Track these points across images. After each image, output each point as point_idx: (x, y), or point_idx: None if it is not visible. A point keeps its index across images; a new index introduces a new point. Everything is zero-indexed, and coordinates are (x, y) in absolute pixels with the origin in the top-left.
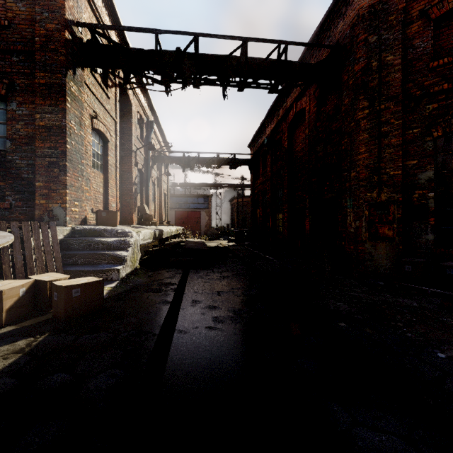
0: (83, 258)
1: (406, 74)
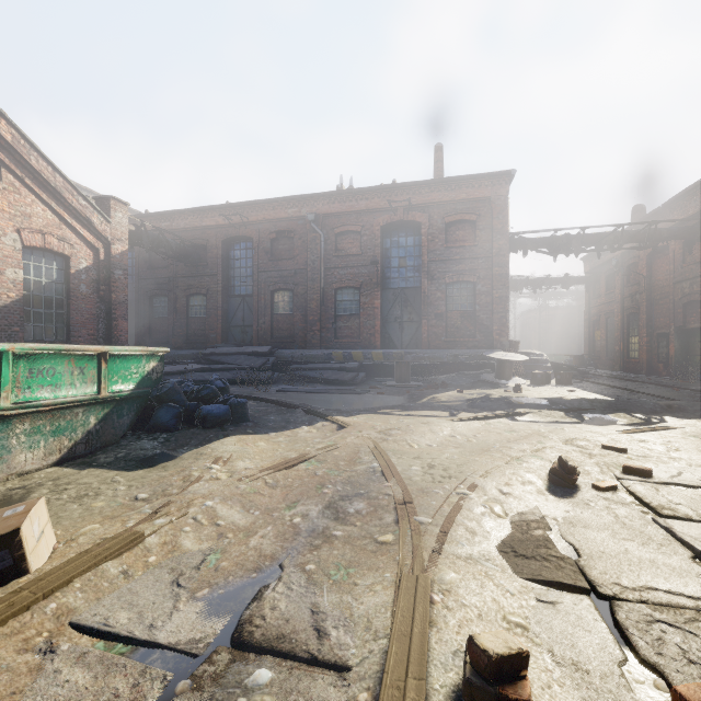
0: (529, 367)
1: None
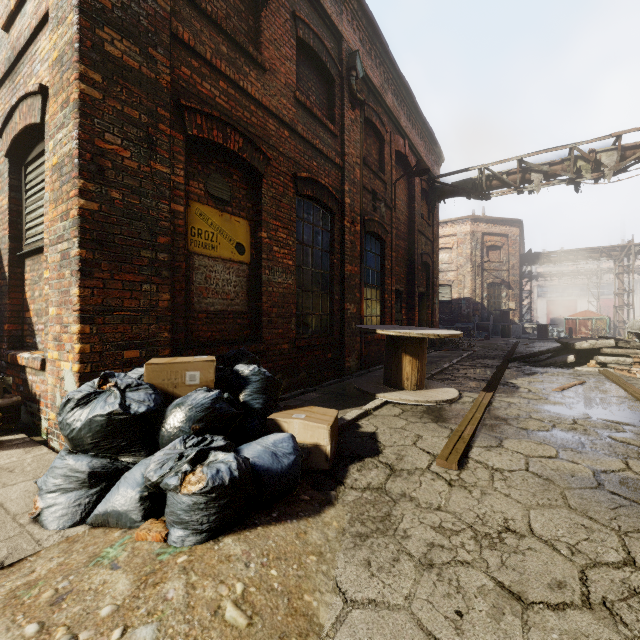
0: None
1: None
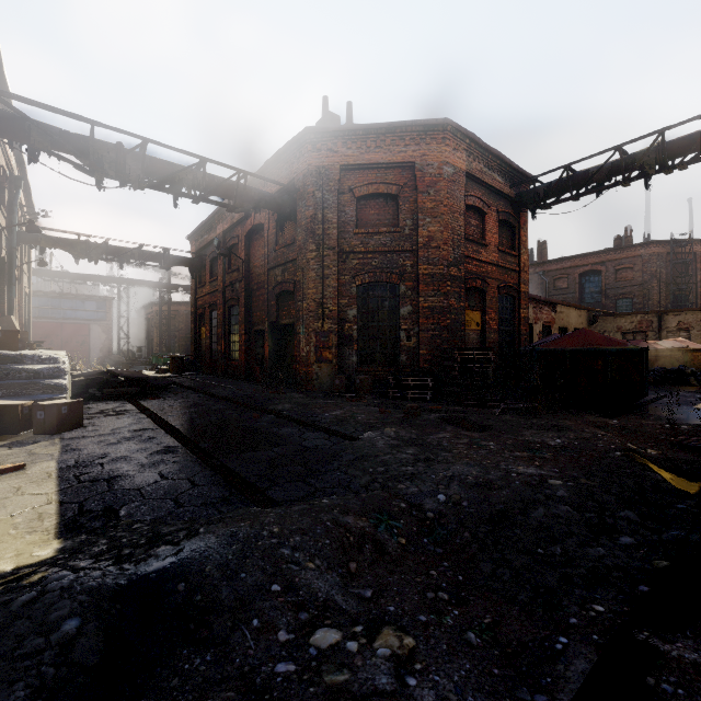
0: (6, 389)
1: (341, 232)
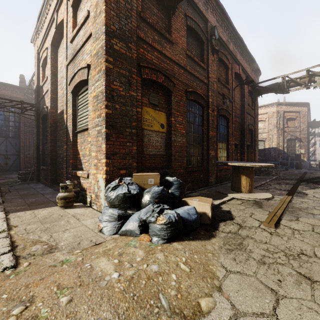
0: None
1: None
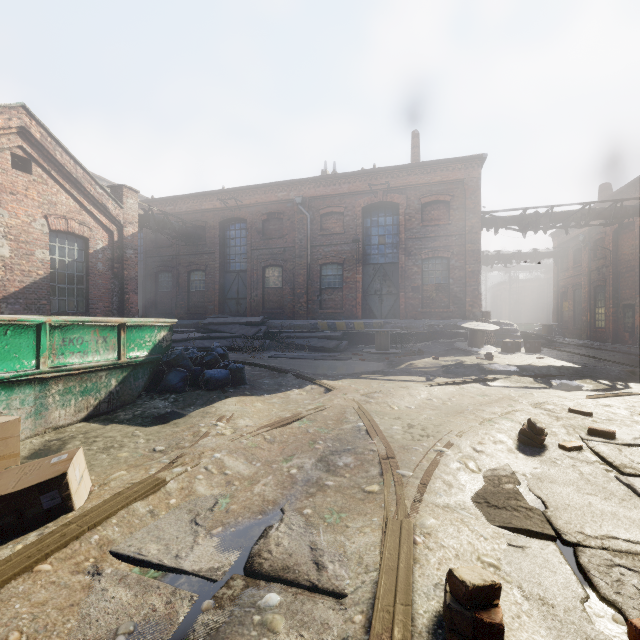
0: (500, 336)
1: None
